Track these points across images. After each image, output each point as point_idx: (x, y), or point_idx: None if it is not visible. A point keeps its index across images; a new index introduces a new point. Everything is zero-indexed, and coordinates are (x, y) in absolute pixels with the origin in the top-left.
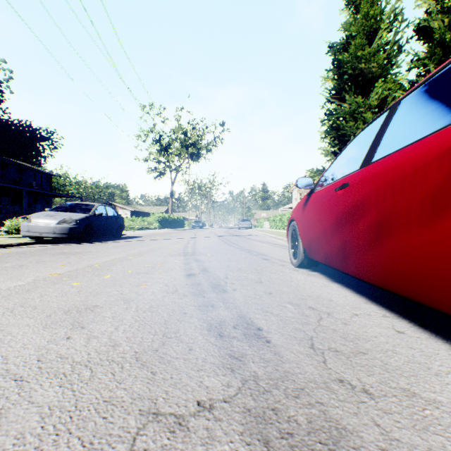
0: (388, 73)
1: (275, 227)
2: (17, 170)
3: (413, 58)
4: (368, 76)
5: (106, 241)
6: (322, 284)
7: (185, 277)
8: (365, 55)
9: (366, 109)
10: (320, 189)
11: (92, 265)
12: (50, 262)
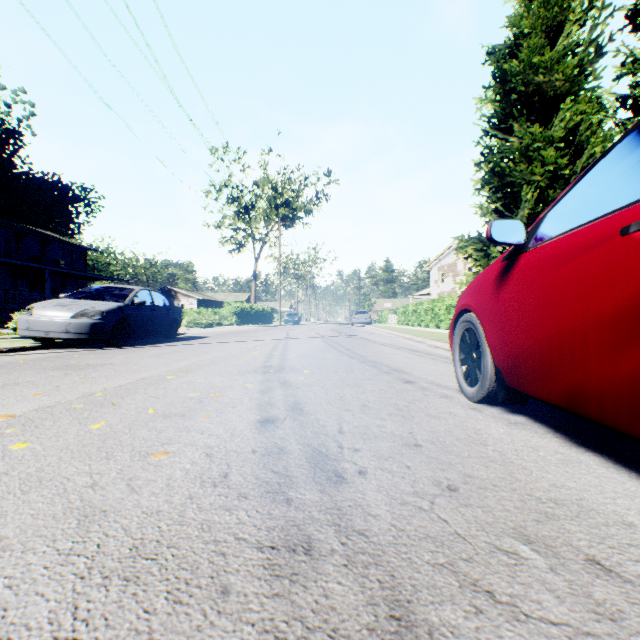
0: (581, 88)
1: (406, 322)
2: (38, 242)
3: (625, 59)
4: (549, 94)
5: (150, 344)
6: (558, 454)
7: (255, 430)
8: (544, 61)
9: (545, 144)
10: (550, 240)
11: (93, 393)
12: (25, 386)
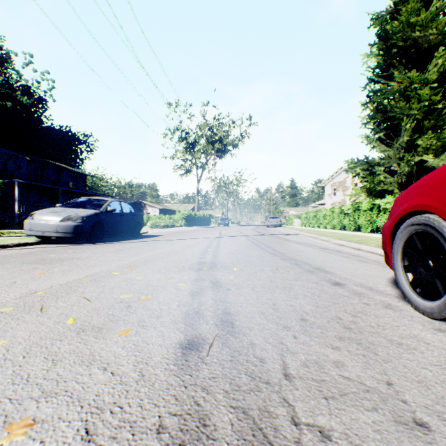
0: None
1: (308, 224)
2: (55, 171)
3: None
4: (424, 46)
5: (118, 241)
6: None
7: (173, 365)
8: (420, 20)
9: (420, 85)
10: None
11: (35, 291)
12: None
